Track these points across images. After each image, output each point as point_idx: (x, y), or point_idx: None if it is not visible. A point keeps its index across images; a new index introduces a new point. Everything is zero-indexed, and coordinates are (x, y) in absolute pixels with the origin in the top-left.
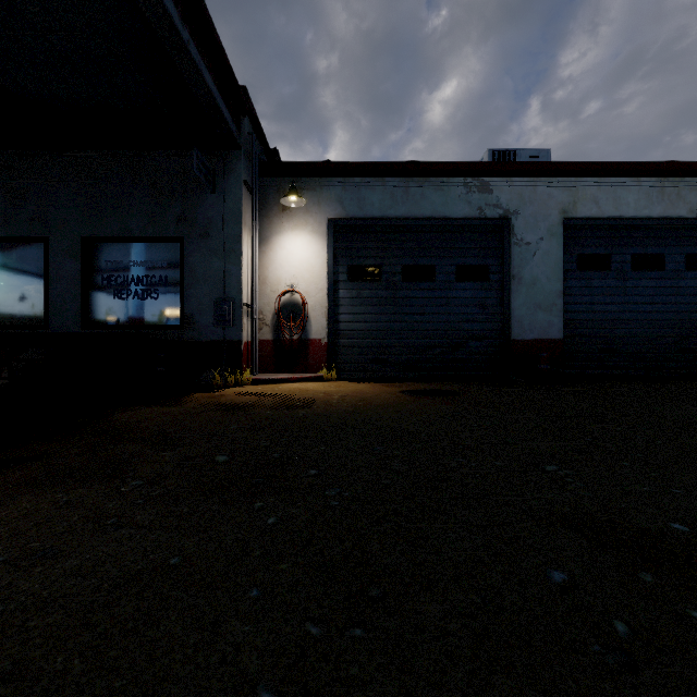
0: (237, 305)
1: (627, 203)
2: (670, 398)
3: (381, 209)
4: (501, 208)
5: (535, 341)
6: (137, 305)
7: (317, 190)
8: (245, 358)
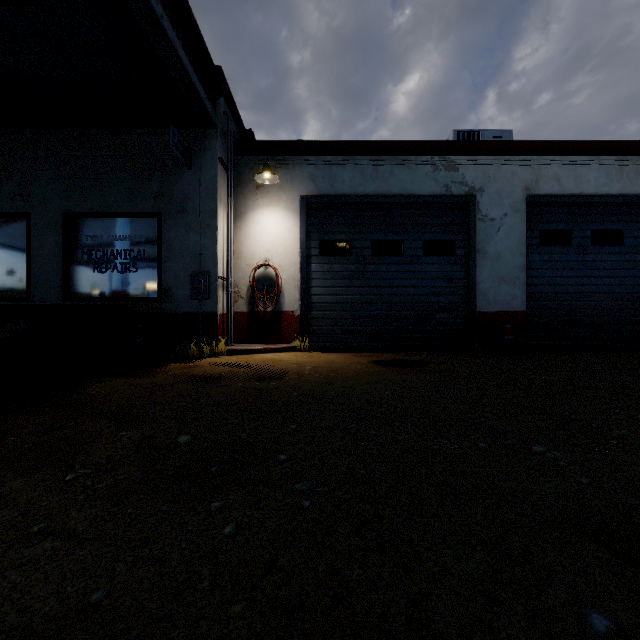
0: (213, 278)
1: (588, 180)
2: (634, 368)
3: (352, 186)
4: (467, 185)
5: (499, 313)
6: (116, 278)
7: (290, 168)
8: (221, 330)
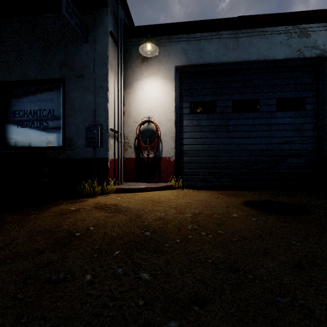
0: (105, 130)
1: None
2: None
3: (216, 56)
4: (318, 49)
5: None
6: (33, 132)
7: (167, 45)
8: (112, 172)
